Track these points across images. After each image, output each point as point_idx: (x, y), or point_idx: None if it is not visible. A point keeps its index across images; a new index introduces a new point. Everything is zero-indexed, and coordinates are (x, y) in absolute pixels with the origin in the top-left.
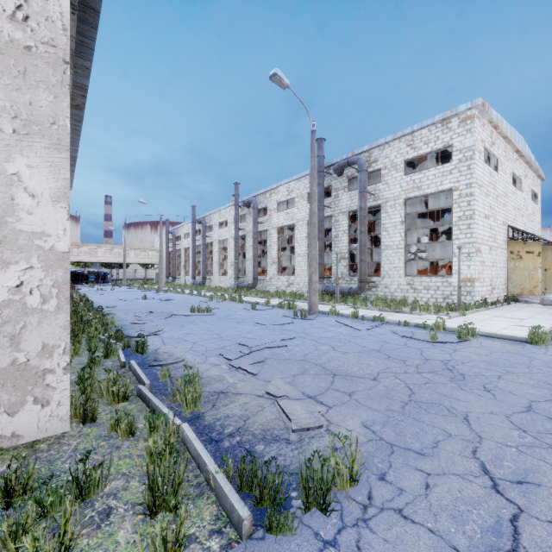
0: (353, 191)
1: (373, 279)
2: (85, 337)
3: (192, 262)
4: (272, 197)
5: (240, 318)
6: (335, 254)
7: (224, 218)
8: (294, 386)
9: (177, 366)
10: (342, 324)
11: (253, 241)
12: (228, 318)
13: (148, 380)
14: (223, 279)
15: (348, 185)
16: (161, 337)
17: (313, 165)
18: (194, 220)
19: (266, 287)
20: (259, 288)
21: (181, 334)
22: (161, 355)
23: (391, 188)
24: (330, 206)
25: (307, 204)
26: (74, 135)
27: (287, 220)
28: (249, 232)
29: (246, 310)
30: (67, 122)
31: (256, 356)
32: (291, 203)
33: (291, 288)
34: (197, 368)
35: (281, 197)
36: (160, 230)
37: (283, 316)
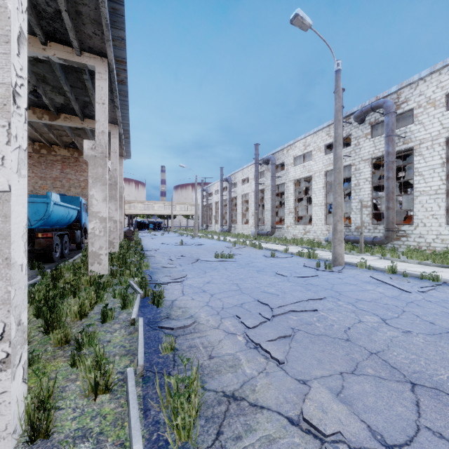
0: (376, 137)
1: (403, 228)
2: (117, 281)
3: (221, 213)
4: (289, 152)
5: (259, 266)
6: (356, 203)
7: (246, 175)
8: (349, 405)
9: (186, 329)
10: (379, 281)
11: (271, 194)
12: (249, 266)
13: (143, 359)
14: (245, 227)
15: (371, 131)
16: (182, 285)
17: (338, 106)
18: (222, 179)
19: (283, 235)
20: (276, 235)
21: (201, 282)
22: (174, 311)
23: (427, 128)
24: (350, 155)
25: (324, 156)
26: (124, 110)
27: (304, 172)
28: (268, 186)
29: (265, 258)
30: (7, 2)
31: (280, 325)
32: (307, 157)
33: (307, 236)
34: (207, 337)
35: (298, 151)
36: (196, 188)
37: (304, 266)
